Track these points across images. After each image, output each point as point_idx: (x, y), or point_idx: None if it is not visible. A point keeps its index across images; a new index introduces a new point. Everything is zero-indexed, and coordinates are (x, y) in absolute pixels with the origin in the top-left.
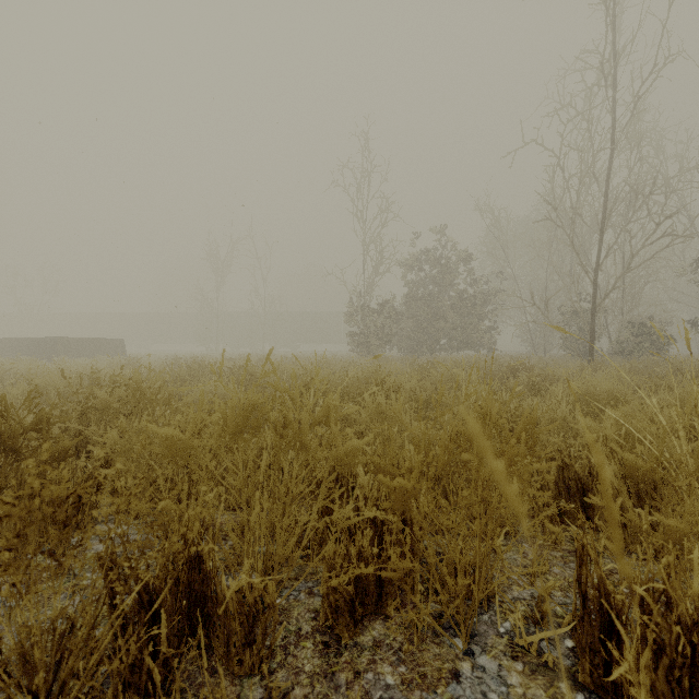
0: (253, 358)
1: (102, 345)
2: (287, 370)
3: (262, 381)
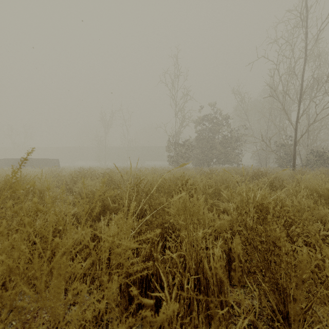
0: (120, 168)
1: (48, 162)
2: (133, 175)
3: (119, 181)
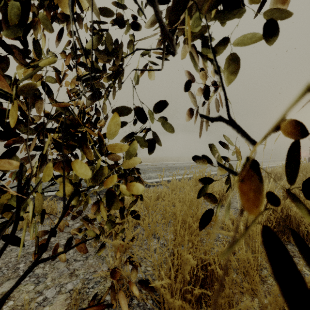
0: None
1: None
2: None
3: None
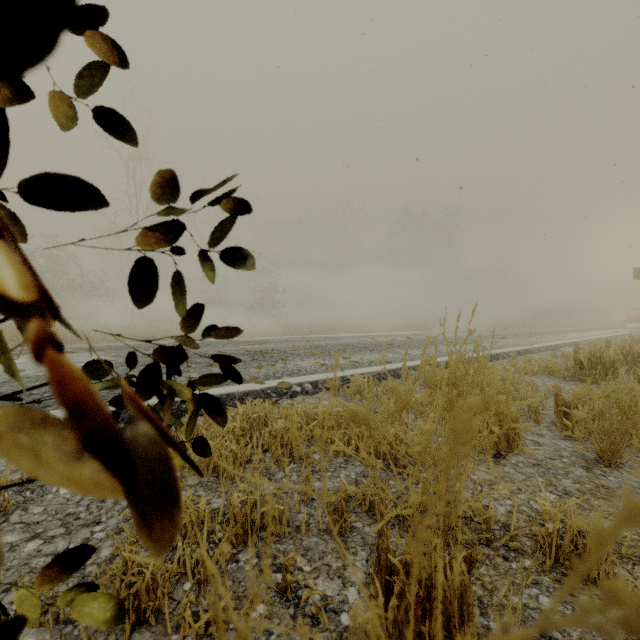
0: None
1: None
2: None
3: None
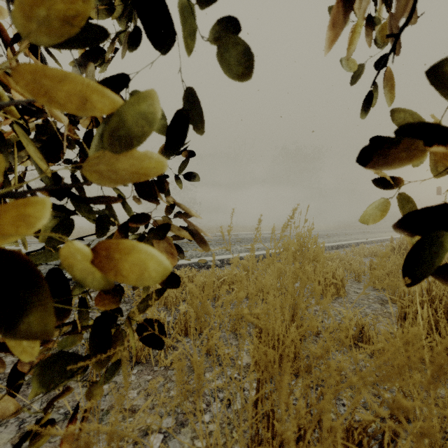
0: None
1: None
2: None
3: None
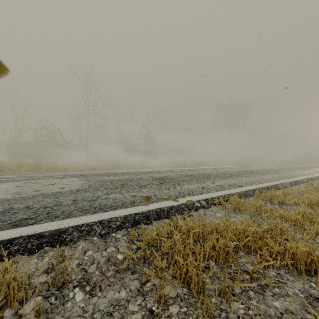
0: None
1: None
2: None
3: None
